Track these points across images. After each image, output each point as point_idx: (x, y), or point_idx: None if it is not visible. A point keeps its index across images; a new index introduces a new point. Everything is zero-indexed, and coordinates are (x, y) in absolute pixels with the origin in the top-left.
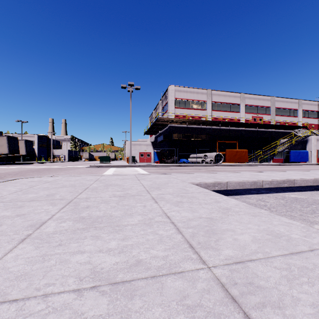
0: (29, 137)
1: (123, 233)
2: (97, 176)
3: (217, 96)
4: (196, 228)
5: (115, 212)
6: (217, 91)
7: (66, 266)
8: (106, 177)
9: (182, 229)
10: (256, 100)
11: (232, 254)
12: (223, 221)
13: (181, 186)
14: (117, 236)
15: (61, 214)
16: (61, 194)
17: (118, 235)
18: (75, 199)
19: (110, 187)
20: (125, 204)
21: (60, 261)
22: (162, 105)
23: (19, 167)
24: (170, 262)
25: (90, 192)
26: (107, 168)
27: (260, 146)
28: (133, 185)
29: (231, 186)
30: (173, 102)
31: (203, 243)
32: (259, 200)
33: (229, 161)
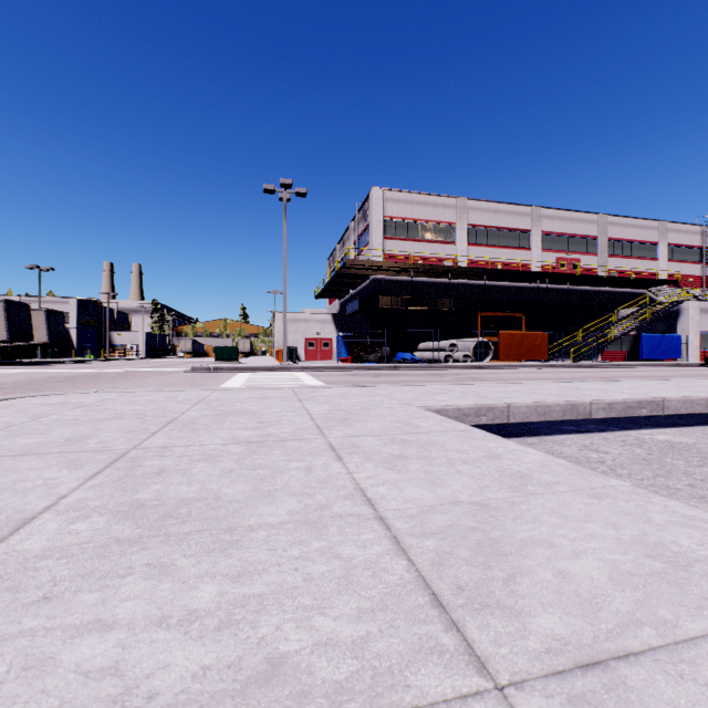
0: (57, 303)
1: (241, 555)
2: (203, 391)
3: (479, 213)
4: (445, 535)
5: (230, 486)
6: (478, 201)
7: (36, 689)
8: (224, 394)
9: (408, 538)
10: (567, 222)
11: (564, 633)
12: (517, 512)
13: (400, 416)
14: (223, 565)
15: (83, 494)
16: (102, 436)
17: (225, 562)
18: (135, 449)
19: (230, 419)
20: (259, 464)
21: (24, 664)
22: (357, 233)
23: (31, 371)
24: (375, 666)
25: (177, 431)
26: (232, 374)
27: (575, 325)
28: (286, 414)
29: (518, 414)
30: (382, 227)
31: (470, 591)
32: (586, 447)
33: (506, 357)
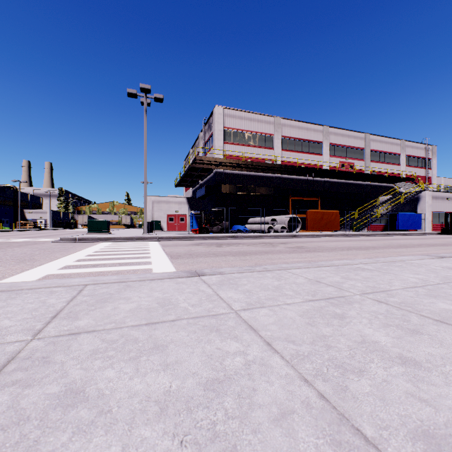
0: None
1: None
2: None
3: (289, 128)
4: None
5: None
6: (289, 120)
7: None
8: None
9: None
10: (345, 137)
11: None
12: None
13: None
14: None
15: None
16: None
17: None
18: None
19: None
20: None
21: None
22: (204, 140)
23: None
24: None
25: None
26: (92, 244)
27: (351, 207)
28: None
29: None
30: (222, 134)
31: None
32: None
33: (312, 228)
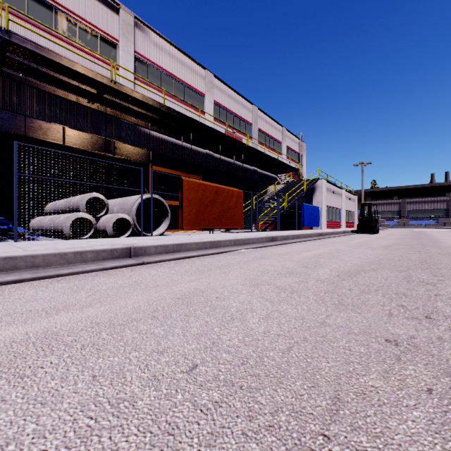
0: None
1: None
2: None
3: (152, 45)
4: None
5: None
6: (150, 30)
7: None
8: None
9: None
10: (233, 101)
11: None
12: None
13: None
14: None
15: None
16: None
17: None
18: None
19: None
20: None
21: None
22: None
23: None
24: None
25: None
26: None
27: None
28: None
29: None
30: None
31: None
32: None
33: (194, 224)
